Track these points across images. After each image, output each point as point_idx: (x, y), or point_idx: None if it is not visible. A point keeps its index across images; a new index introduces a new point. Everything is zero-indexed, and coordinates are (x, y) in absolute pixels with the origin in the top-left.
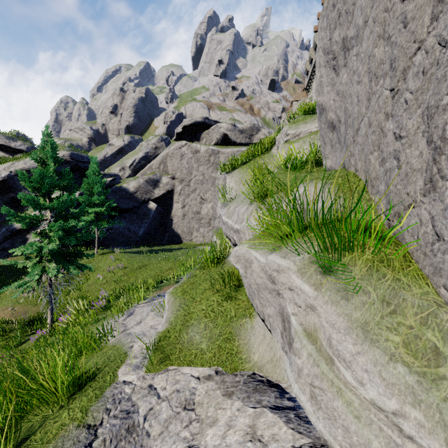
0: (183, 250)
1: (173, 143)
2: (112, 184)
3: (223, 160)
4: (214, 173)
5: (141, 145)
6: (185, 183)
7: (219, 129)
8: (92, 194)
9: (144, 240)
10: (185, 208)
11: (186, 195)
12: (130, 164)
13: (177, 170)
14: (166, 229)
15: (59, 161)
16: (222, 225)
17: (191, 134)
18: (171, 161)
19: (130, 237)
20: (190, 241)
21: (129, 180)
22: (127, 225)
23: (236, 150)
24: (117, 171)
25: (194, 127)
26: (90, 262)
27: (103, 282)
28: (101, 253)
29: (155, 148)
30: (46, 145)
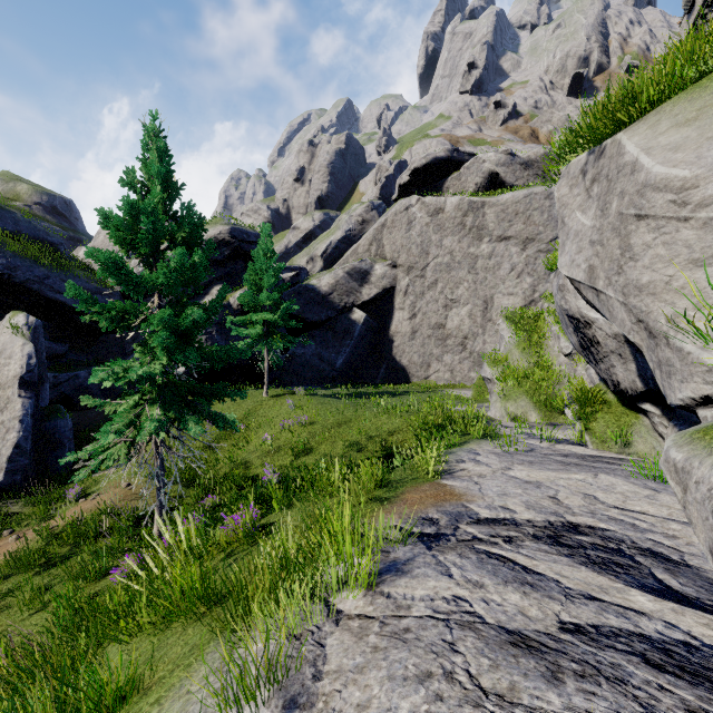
0: (415, 394)
1: (393, 206)
2: (294, 282)
3: (493, 219)
4: (474, 248)
5: (339, 221)
6: (416, 273)
7: (481, 164)
8: (259, 290)
9: (345, 376)
10: (415, 320)
11: (418, 295)
12: (322, 252)
13: (401, 250)
14: (382, 357)
15: (178, 189)
16: (610, 300)
17: (425, 185)
18: (389, 235)
19: (322, 370)
20: (425, 379)
21: (321, 274)
22: (318, 350)
23: (522, 195)
24: (303, 264)
25: (432, 169)
26: (255, 410)
27: (272, 449)
28: (274, 395)
29: (361, 223)
30: (150, 153)
